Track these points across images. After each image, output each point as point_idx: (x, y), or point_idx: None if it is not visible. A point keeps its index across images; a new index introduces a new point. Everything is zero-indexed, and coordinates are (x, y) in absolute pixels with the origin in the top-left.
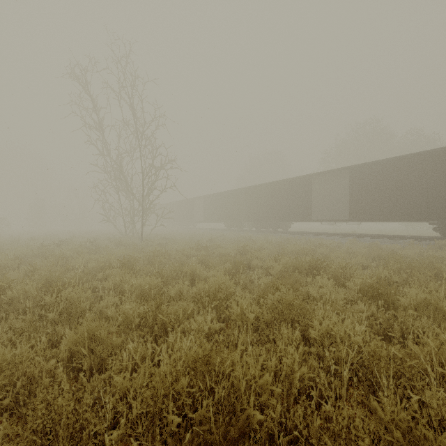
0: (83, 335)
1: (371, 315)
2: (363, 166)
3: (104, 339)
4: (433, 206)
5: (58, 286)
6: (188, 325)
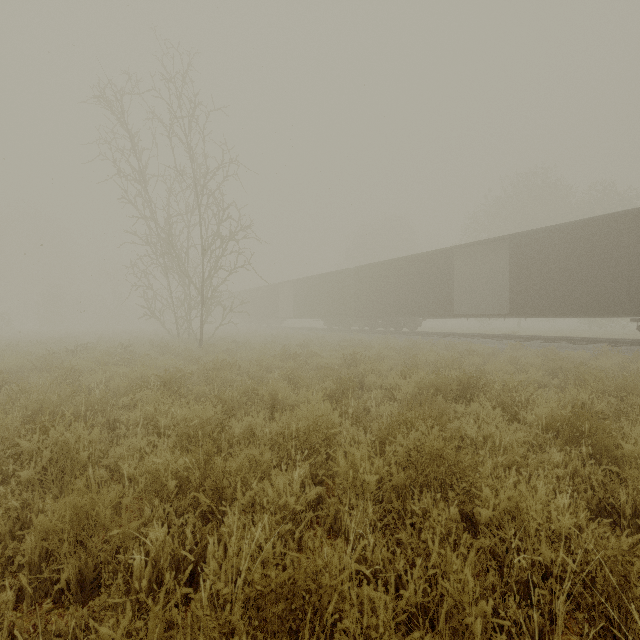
0: (64, 519)
1: (573, 472)
2: (530, 235)
3: (105, 523)
4: (638, 294)
5: (44, 422)
6: (260, 491)
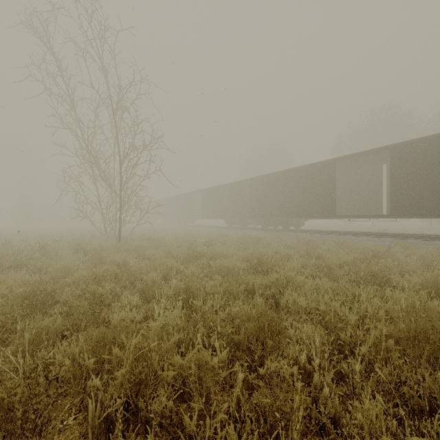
0: None
1: None
2: (411, 144)
3: None
4: None
5: None
6: None
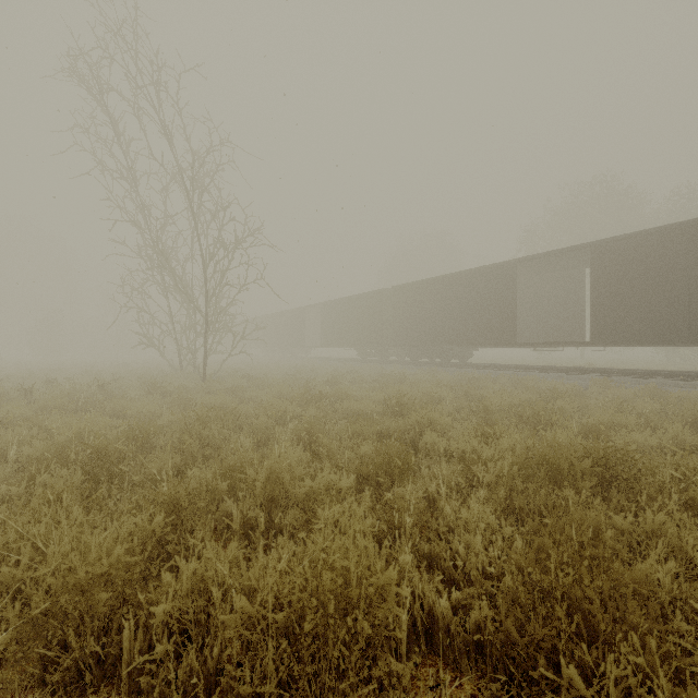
0: None
1: None
2: (619, 242)
3: None
4: None
5: None
6: None
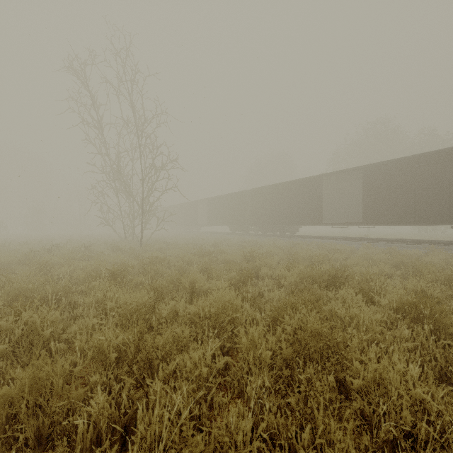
0: (25, 388)
1: (419, 345)
2: (378, 166)
3: (57, 391)
4: None
5: (18, 306)
6: (181, 362)
